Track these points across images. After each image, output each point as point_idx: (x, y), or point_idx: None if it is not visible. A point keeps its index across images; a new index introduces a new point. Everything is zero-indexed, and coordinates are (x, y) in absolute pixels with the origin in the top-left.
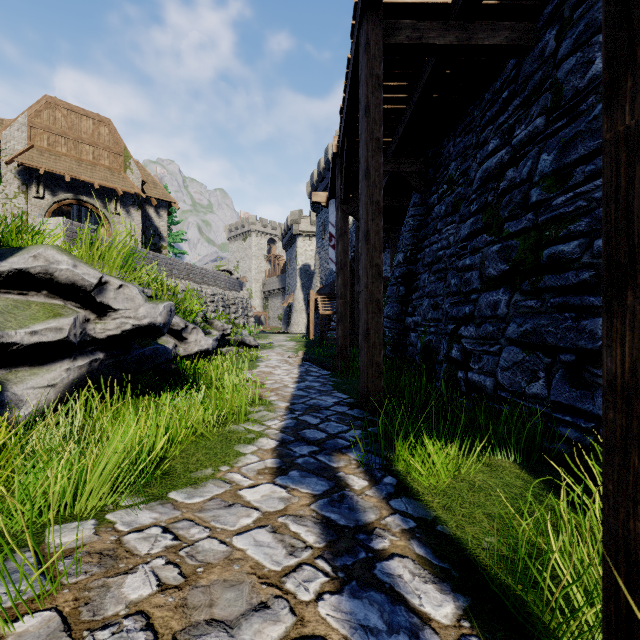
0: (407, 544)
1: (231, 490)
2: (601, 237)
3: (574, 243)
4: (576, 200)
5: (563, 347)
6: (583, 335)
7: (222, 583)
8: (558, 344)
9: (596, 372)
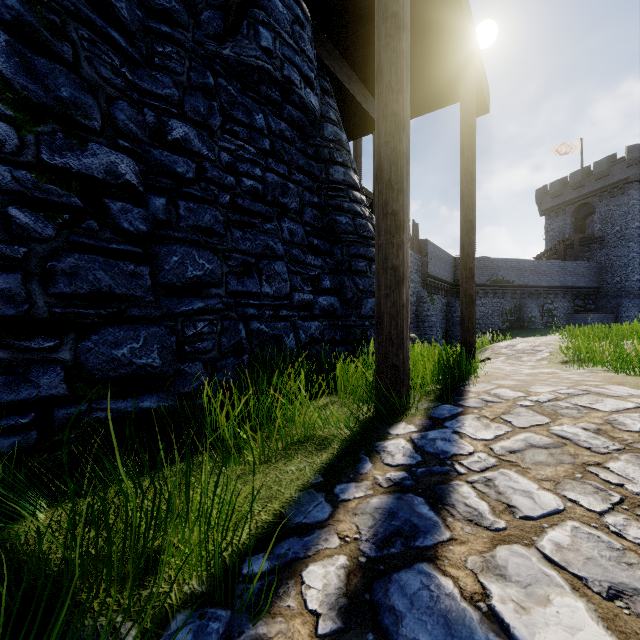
0: (372, 470)
1: None
2: None
3: None
4: None
5: None
6: None
7: (550, 464)
8: None
9: (29, 345)
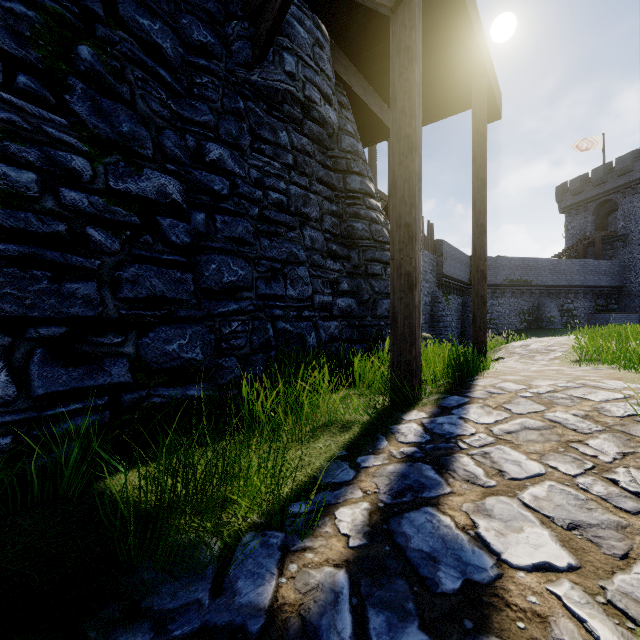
0: (388, 446)
1: (595, 573)
2: (70, 188)
3: (31, 175)
4: (3, 107)
5: (38, 317)
6: (75, 301)
7: (539, 441)
8: (30, 314)
9: (103, 341)
